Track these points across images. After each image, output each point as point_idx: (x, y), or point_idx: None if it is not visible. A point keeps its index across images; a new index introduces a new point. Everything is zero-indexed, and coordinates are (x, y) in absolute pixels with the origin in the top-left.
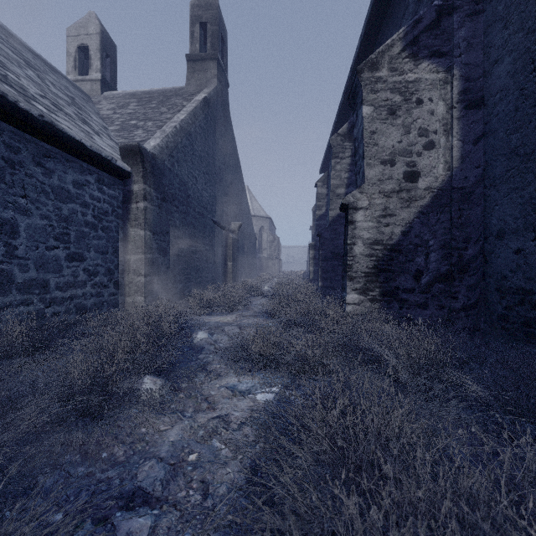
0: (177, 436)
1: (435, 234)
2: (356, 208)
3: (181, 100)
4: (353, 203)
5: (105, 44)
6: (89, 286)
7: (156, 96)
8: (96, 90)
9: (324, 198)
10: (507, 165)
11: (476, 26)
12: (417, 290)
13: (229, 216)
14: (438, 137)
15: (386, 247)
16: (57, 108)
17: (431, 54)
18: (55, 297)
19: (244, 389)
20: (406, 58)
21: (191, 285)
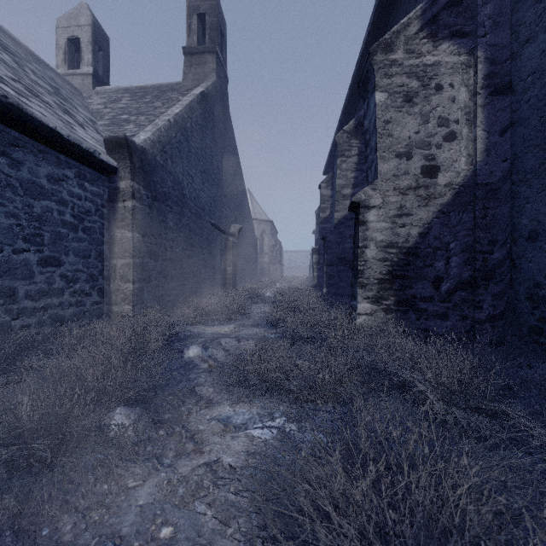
0: (148, 497)
1: (456, 235)
2: (368, 207)
3: (177, 94)
4: (365, 201)
5: (98, 37)
6: (67, 294)
7: (150, 91)
8: (88, 84)
9: (328, 200)
10: (542, 157)
11: (502, 2)
12: (436, 298)
13: (229, 219)
14: (460, 127)
15: (402, 250)
16: (32, 94)
17: (452, 34)
18: (25, 308)
19: (239, 422)
20: (424, 38)
21: (186, 291)
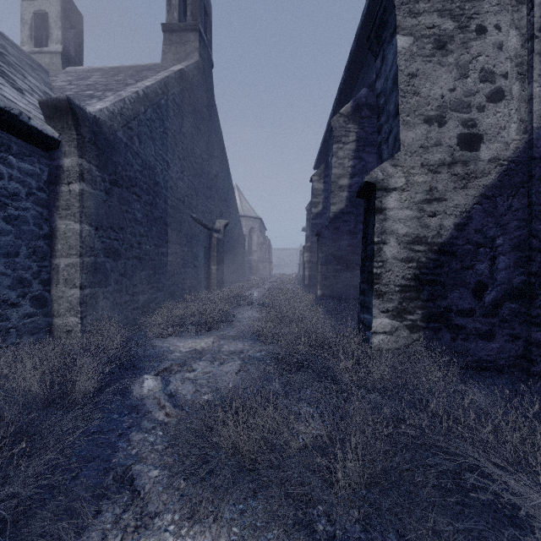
0: None
1: (504, 227)
2: (387, 189)
3: (154, 73)
4: (383, 182)
5: (68, 12)
6: None
7: (125, 70)
8: (56, 64)
9: (320, 195)
10: None
11: None
12: (478, 312)
13: (214, 213)
14: (509, 83)
15: (432, 247)
16: None
17: None
18: None
19: None
20: None
21: (160, 295)
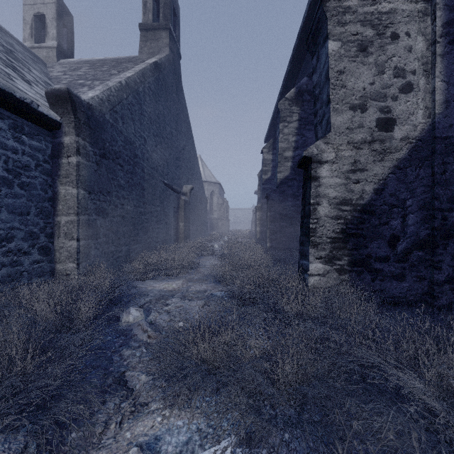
0: None
1: (413, 192)
2: (320, 162)
3: (132, 65)
4: (317, 156)
5: (62, 14)
6: None
7: (109, 62)
8: (52, 57)
9: (270, 164)
10: None
11: None
12: (392, 258)
13: (181, 179)
14: (417, 78)
15: (356, 208)
16: None
17: None
18: None
19: (171, 451)
20: None
21: (139, 246)
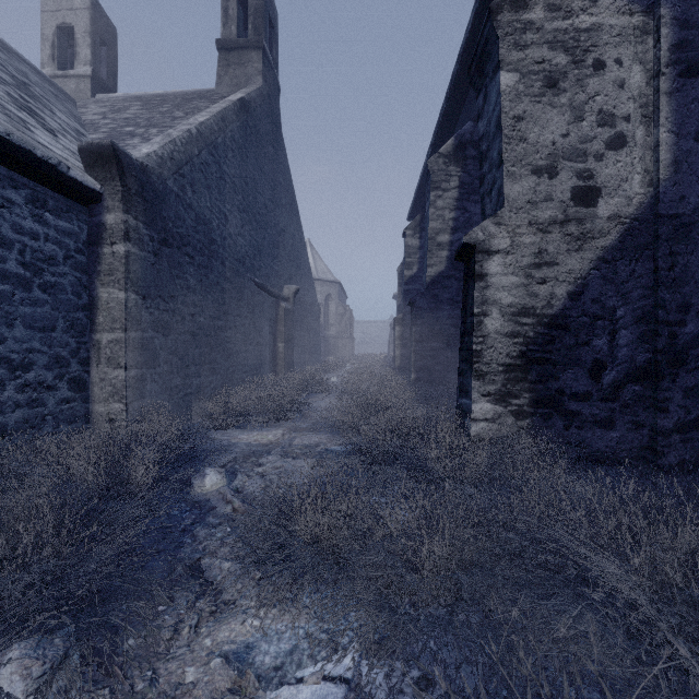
0: None
1: (626, 297)
2: (488, 252)
3: (207, 103)
4: (484, 243)
5: (99, 26)
6: (11, 388)
7: (171, 99)
8: (85, 90)
9: (416, 253)
10: None
11: None
12: (596, 395)
13: (281, 277)
14: (632, 128)
15: (541, 320)
16: None
17: None
18: None
19: (269, 663)
20: None
21: (217, 379)
